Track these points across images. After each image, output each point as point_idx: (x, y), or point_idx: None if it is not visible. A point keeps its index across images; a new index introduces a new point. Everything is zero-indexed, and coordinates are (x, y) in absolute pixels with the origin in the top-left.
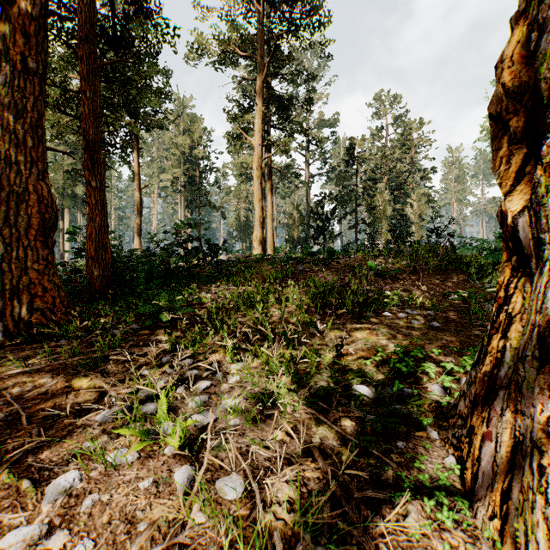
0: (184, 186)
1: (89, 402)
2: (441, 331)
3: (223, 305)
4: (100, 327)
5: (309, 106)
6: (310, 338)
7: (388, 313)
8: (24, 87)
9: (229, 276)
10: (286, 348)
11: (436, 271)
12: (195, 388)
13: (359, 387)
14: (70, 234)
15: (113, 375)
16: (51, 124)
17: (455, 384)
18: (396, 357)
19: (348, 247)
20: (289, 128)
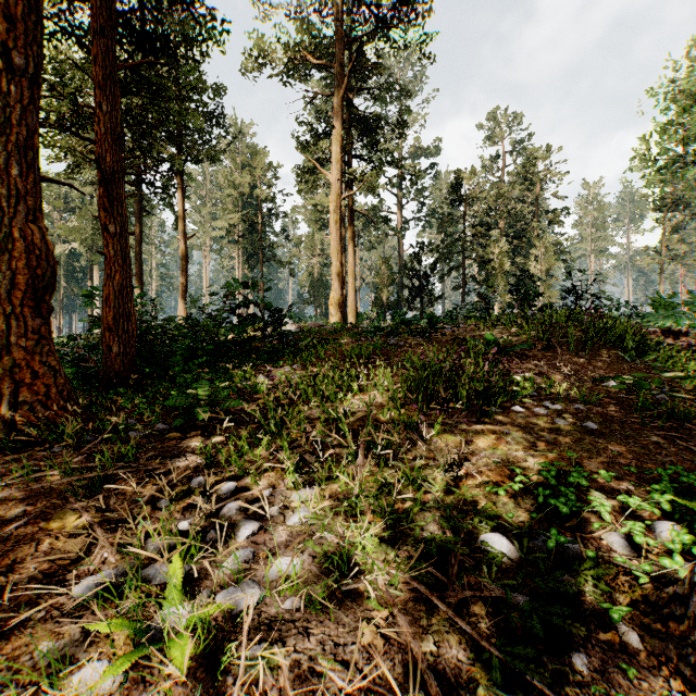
0: (242, 236)
1: (69, 558)
2: (601, 436)
3: (284, 396)
4: (110, 429)
5: (403, 129)
6: (410, 447)
7: (520, 407)
8: (7, 91)
9: (296, 352)
10: (375, 464)
11: (579, 345)
12: (235, 535)
13: (492, 537)
14: (87, 297)
15: (116, 507)
16: (63, 152)
17: (643, 532)
18: (542, 482)
19: (455, 312)
20: (376, 158)
